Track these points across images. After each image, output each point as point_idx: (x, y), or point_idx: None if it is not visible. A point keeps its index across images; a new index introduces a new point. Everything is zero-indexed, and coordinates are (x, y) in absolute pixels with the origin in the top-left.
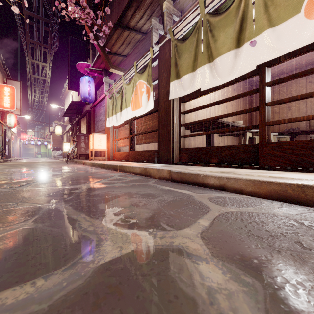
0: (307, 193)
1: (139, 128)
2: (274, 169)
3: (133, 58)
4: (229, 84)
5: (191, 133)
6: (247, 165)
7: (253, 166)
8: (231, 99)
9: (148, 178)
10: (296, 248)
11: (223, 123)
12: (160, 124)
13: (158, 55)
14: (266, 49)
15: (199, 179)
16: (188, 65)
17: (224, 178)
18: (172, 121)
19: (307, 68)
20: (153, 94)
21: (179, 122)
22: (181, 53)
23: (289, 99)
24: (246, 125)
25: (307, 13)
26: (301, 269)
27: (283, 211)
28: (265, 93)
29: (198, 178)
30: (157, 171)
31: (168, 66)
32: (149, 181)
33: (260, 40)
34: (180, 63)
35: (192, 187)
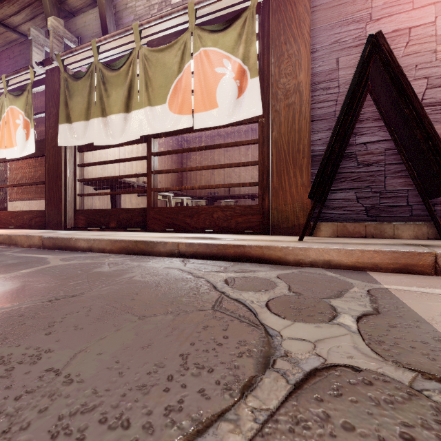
0: (138, 246)
1: (15, 176)
2: (156, 231)
3: (4, 64)
4: (126, 144)
5: (97, 190)
6: (139, 228)
7: (144, 229)
8: (128, 160)
9: (11, 248)
10: (74, 272)
11: (131, 184)
12: (46, 175)
13: (44, 80)
14: (147, 123)
15: (72, 243)
16: (80, 111)
17: (92, 240)
18: (64, 174)
19: (226, 138)
20: (40, 131)
21: (75, 177)
22: (73, 93)
23: (166, 171)
24: (177, 185)
25: (170, 107)
26: (57, 278)
27: (113, 259)
28: (151, 162)
29: (70, 243)
30: (26, 238)
31: (58, 101)
32: (10, 250)
33: (143, 113)
34: (71, 105)
35: (63, 252)
